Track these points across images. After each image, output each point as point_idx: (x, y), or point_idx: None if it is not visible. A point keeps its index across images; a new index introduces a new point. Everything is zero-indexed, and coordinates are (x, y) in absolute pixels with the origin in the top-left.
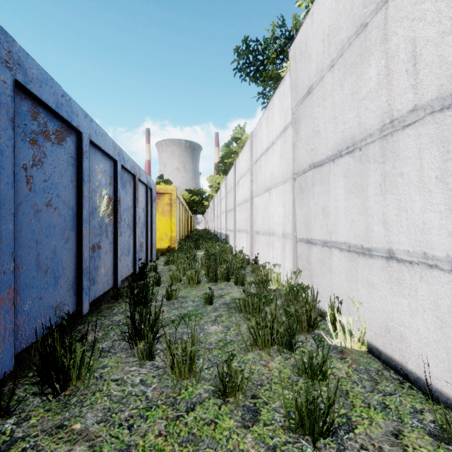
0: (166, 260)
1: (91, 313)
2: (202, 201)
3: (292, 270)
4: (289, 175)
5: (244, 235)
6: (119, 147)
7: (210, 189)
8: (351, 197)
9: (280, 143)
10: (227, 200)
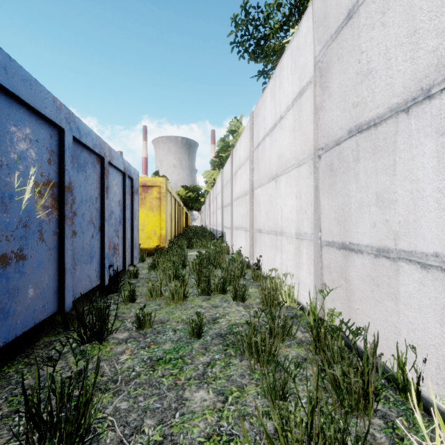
0: (151, 264)
1: (13, 359)
2: (198, 198)
3: (312, 284)
4: (307, 154)
5: (242, 233)
6: (67, 111)
7: (206, 185)
8: None
9: (292, 115)
10: (223, 194)
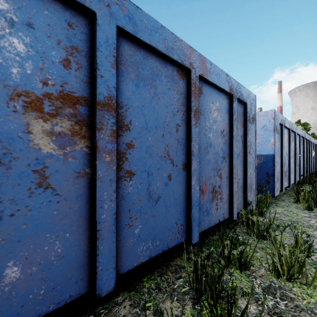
0: None
1: None
2: None
3: None
4: None
5: None
6: (314, 139)
7: None
8: None
9: None
10: None
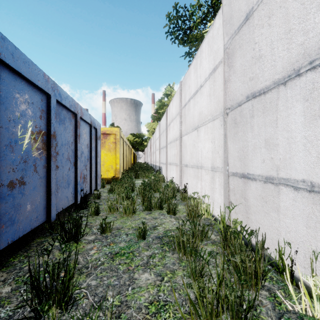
0: (109, 189)
1: (16, 253)
2: (142, 142)
3: (222, 202)
4: (219, 112)
5: (174, 167)
6: (53, 82)
7: (148, 133)
8: (317, 123)
9: (208, 84)
10: (160, 140)
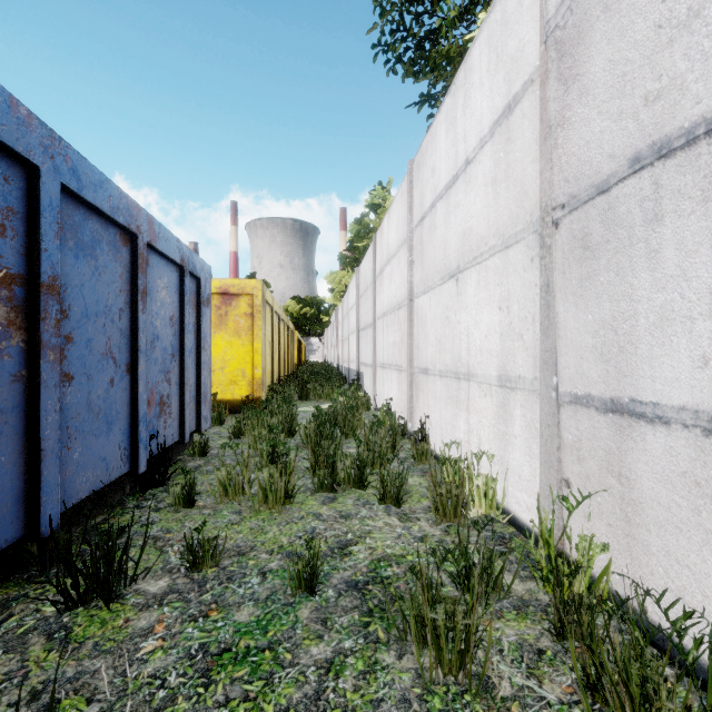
0: (233, 429)
1: None
2: (319, 316)
3: (534, 478)
4: (523, 223)
5: (392, 375)
6: (47, 132)
7: (332, 295)
8: None
9: (490, 153)
10: (359, 309)
